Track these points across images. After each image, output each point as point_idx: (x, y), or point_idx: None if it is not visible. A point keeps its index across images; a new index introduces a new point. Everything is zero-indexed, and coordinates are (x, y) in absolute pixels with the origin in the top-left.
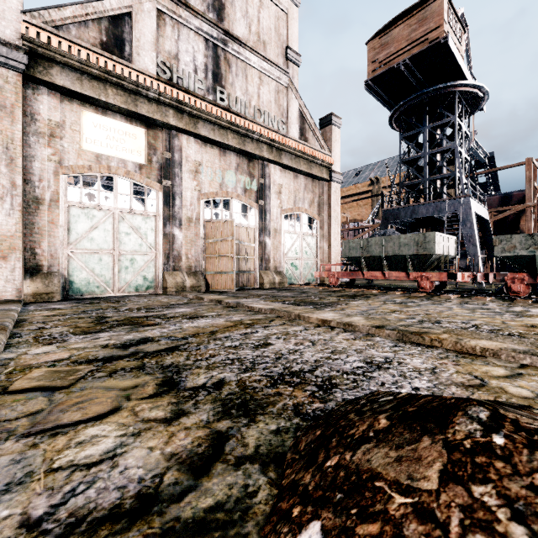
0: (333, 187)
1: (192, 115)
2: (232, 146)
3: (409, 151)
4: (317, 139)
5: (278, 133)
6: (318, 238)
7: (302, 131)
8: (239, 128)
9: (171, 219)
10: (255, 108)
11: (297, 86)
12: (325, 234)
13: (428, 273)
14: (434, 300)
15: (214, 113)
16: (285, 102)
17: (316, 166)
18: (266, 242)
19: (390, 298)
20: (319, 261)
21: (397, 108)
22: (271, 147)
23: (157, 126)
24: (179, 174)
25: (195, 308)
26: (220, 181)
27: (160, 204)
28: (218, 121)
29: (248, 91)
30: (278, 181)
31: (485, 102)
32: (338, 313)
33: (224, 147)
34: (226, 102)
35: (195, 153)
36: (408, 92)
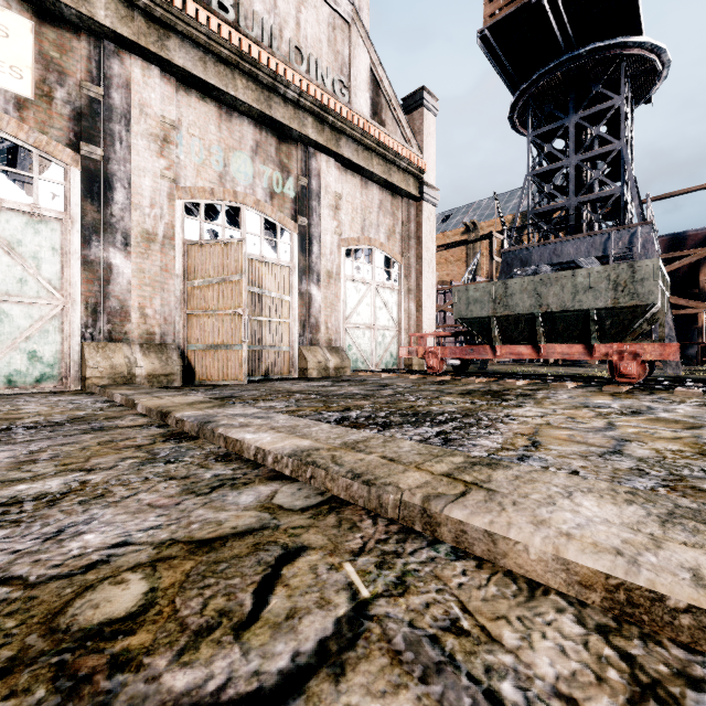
0: (425, 209)
1: (153, 18)
2: (244, 103)
3: (540, 162)
4: (400, 127)
5: (334, 99)
6: (401, 293)
7: (375, 107)
8: (257, 69)
9: (102, 231)
10: (290, 42)
11: (367, 25)
12: (413, 288)
13: (635, 345)
14: (686, 402)
15: (204, 22)
16: (346, 48)
17: (398, 170)
18: (313, 294)
19: (577, 396)
20: (403, 331)
21: (525, 88)
22: (320, 122)
23: (67, 23)
24: (123, 137)
25: (49, 443)
26: (220, 170)
27: (76, 195)
28: (212, 43)
29: (277, 8)
30: (334, 188)
31: (660, 84)
32: (620, 499)
33: (227, 103)
34: (232, 14)
35: (163, 101)
36: (544, 61)
